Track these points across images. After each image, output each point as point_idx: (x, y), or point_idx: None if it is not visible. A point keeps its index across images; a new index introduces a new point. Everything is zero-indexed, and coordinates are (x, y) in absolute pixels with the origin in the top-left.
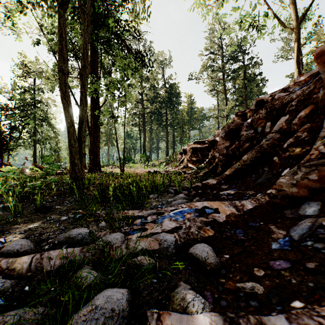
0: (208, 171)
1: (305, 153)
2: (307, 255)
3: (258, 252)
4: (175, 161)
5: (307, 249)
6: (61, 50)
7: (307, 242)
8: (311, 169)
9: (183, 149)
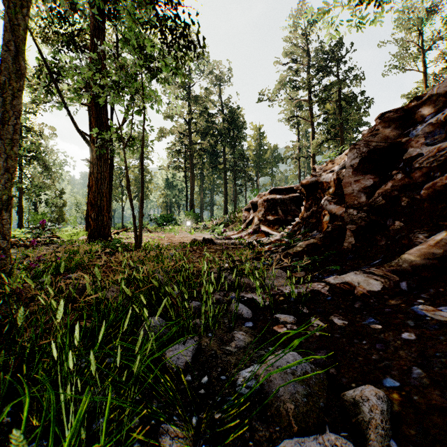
0: (315, 242)
1: None
2: None
3: None
4: (239, 221)
5: None
6: None
7: None
8: None
9: (251, 201)
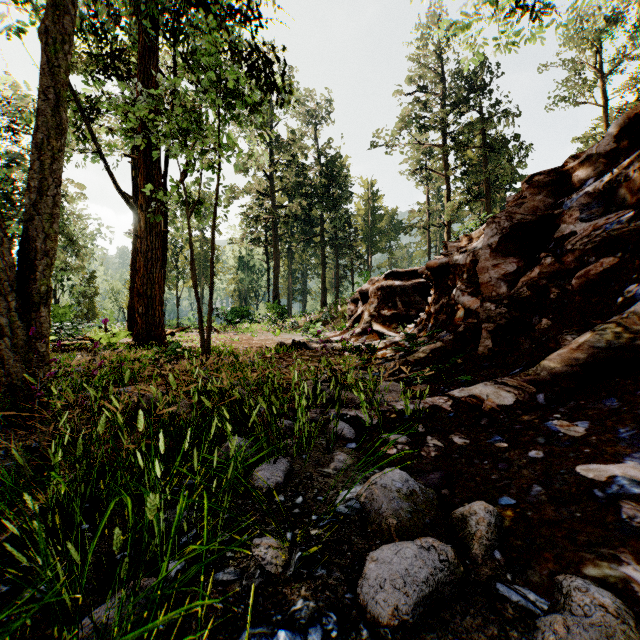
0: (443, 347)
1: None
2: None
3: None
4: (342, 317)
5: None
6: None
7: None
8: None
9: (359, 290)
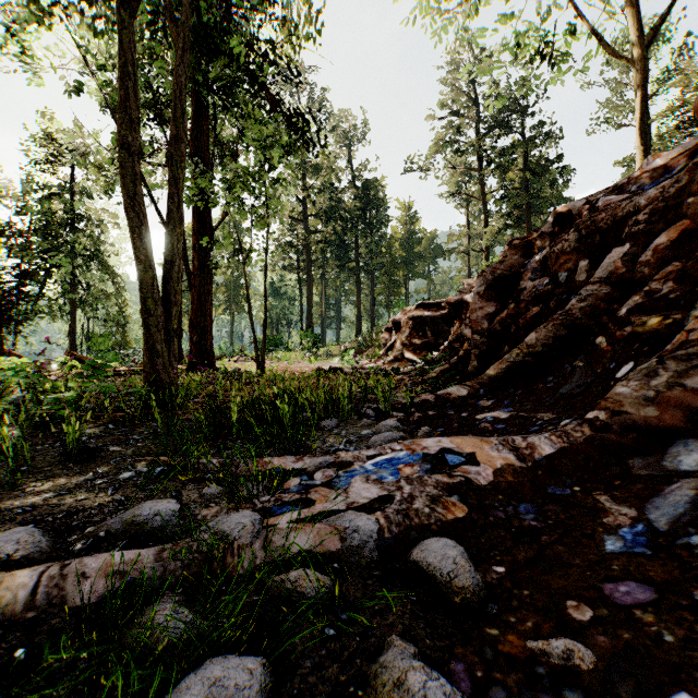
0: (449, 368)
1: (672, 327)
2: (695, 569)
3: (573, 559)
4: (377, 346)
5: (692, 554)
6: (124, 100)
7: (691, 538)
8: (689, 364)
9: (392, 319)
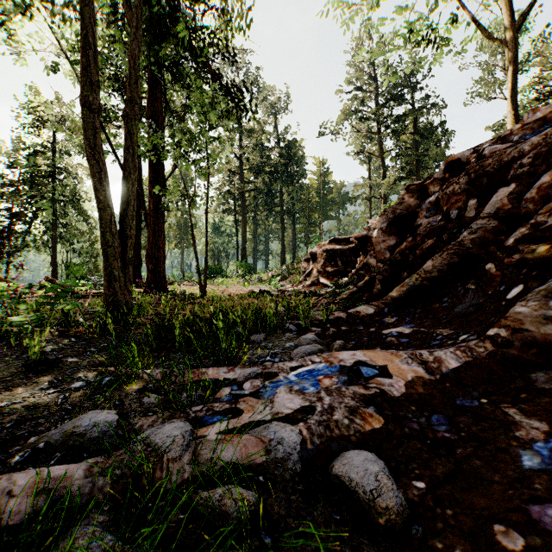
0: (357, 290)
1: None
2: None
3: (491, 475)
4: (298, 273)
5: None
6: (86, 65)
7: None
8: None
9: (310, 252)
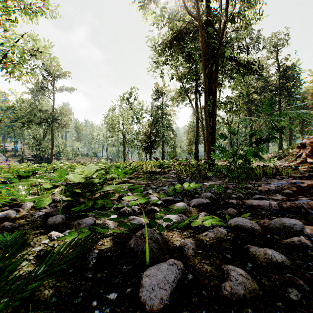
0: None
1: None
2: None
3: None
4: (291, 155)
5: None
6: (205, 99)
7: None
8: None
9: (300, 142)
